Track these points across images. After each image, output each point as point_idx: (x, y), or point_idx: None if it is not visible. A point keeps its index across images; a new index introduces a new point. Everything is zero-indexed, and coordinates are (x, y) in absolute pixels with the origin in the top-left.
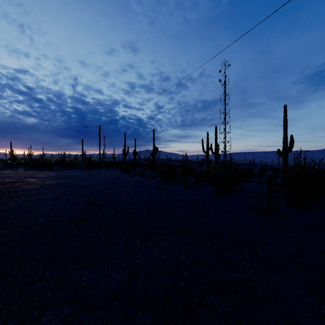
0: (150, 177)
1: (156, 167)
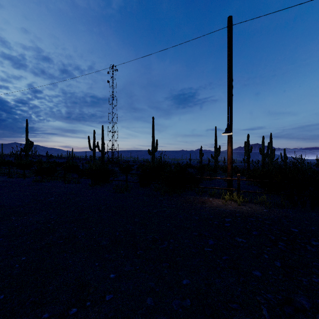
0: (21, 176)
1: (31, 165)
